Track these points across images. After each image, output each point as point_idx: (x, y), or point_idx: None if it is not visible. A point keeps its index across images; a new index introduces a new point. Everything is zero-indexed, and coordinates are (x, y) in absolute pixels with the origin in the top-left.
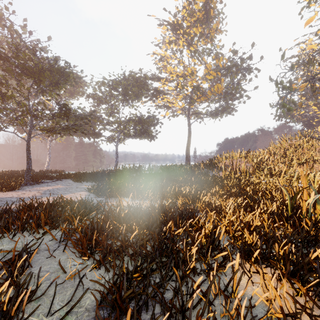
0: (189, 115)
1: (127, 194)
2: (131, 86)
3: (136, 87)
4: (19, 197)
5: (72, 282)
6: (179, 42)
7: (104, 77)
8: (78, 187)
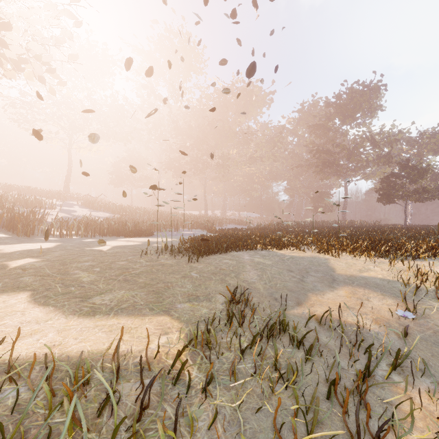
0: None
1: None
2: None
3: None
4: None
5: None
6: None
7: None
8: None
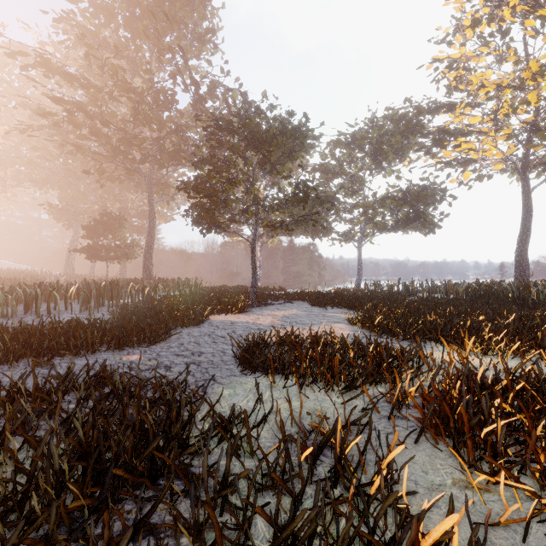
0: (527, 170)
1: (437, 337)
2: (387, 135)
3: (397, 135)
4: (256, 323)
5: (505, 536)
6: (499, 14)
7: (339, 132)
8: (326, 315)
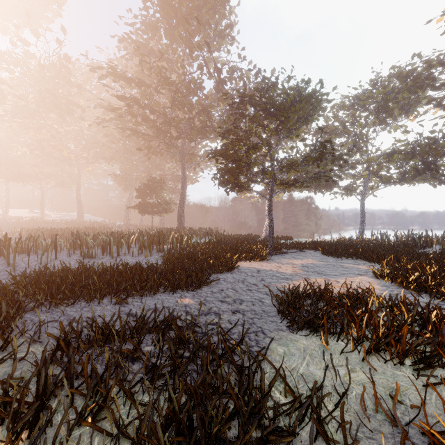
0: None
1: None
2: (393, 93)
3: (404, 91)
4: (280, 272)
5: None
6: None
7: (342, 95)
8: (344, 266)
